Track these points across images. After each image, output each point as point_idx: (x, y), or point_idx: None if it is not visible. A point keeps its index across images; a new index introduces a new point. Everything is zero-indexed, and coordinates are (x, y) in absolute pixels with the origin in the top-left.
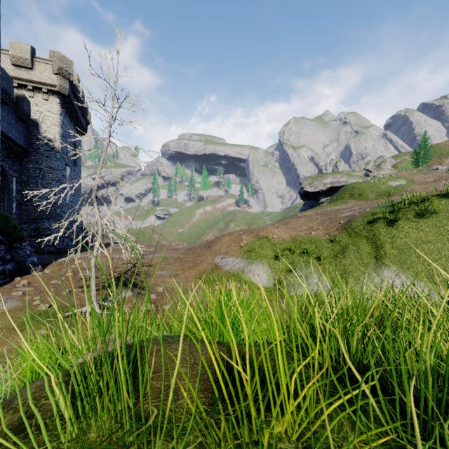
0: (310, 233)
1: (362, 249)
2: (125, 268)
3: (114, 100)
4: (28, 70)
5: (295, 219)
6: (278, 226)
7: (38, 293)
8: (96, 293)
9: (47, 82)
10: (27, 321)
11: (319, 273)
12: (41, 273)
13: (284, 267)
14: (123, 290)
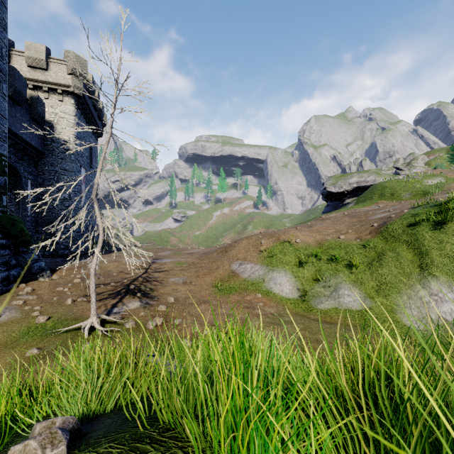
0: (338, 238)
1: (402, 256)
2: (136, 274)
3: (116, 87)
4: (43, 71)
5: (319, 221)
6: (301, 230)
7: (40, 302)
8: (101, 303)
9: (61, 83)
10: (21, 336)
11: (351, 283)
12: (47, 279)
13: (309, 276)
14: (130, 299)
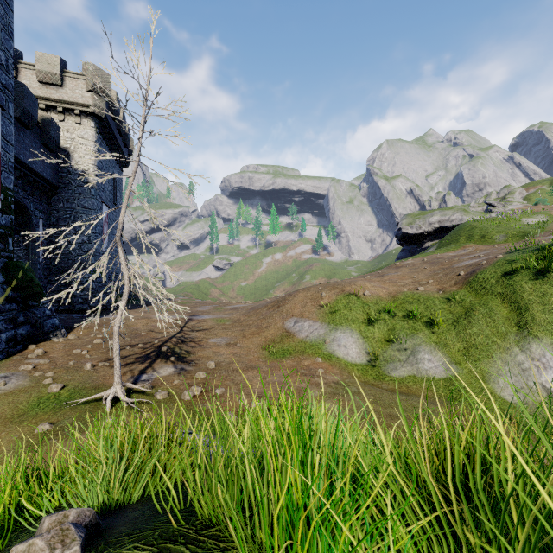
0: (416, 289)
1: (496, 312)
2: (169, 333)
3: (145, 105)
4: (57, 88)
5: (392, 269)
6: (370, 280)
7: (53, 367)
8: (127, 369)
9: (79, 102)
10: (30, 409)
11: (432, 345)
12: (62, 339)
13: (381, 336)
14: (162, 364)
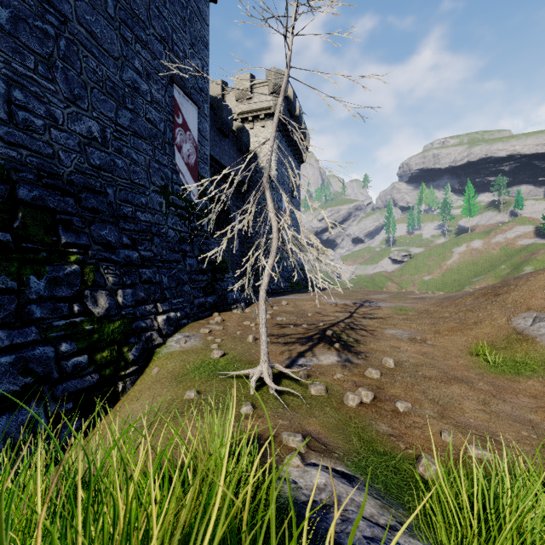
0: None
1: None
2: (336, 317)
3: (296, 1)
4: (248, 101)
5: None
6: None
7: (223, 334)
8: (285, 348)
9: (263, 106)
10: (192, 370)
11: None
12: (239, 311)
13: None
14: (324, 350)
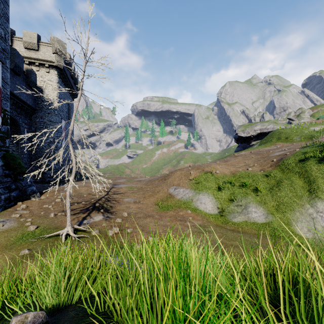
0: (247, 169)
1: (295, 183)
2: (100, 195)
3: (85, 60)
4: (35, 51)
5: (232, 157)
6: (219, 164)
7: (31, 216)
8: (75, 216)
9: (48, 59)
10: (17, 240)
11: (257, 203)
12: (37, 199)
13: (226, 197)
14: (96, 214)
